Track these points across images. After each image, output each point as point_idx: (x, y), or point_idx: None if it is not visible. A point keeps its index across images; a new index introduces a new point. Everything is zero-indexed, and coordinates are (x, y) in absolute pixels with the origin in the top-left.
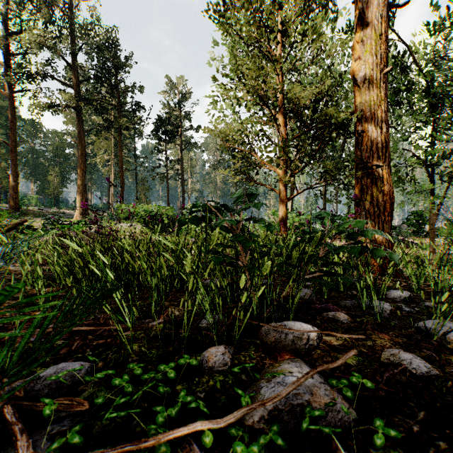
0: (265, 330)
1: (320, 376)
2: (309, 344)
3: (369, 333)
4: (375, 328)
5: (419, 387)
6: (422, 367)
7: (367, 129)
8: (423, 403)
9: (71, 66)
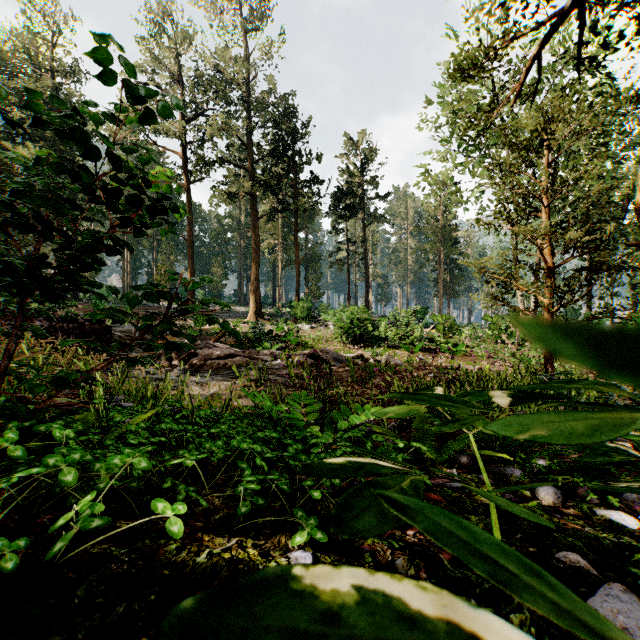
0: None
1: None
2: None
3: None
4: None
5: None
6: None
7: None
8: None
9: (245, 145)
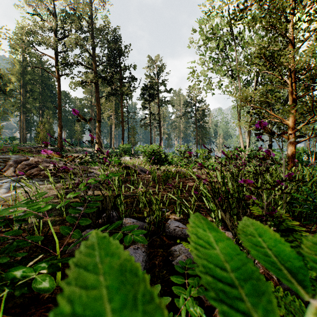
0: None
1: None
2: None
3: None
4: None
5: None
6: None
7: None
8: None
9: (92, 56)
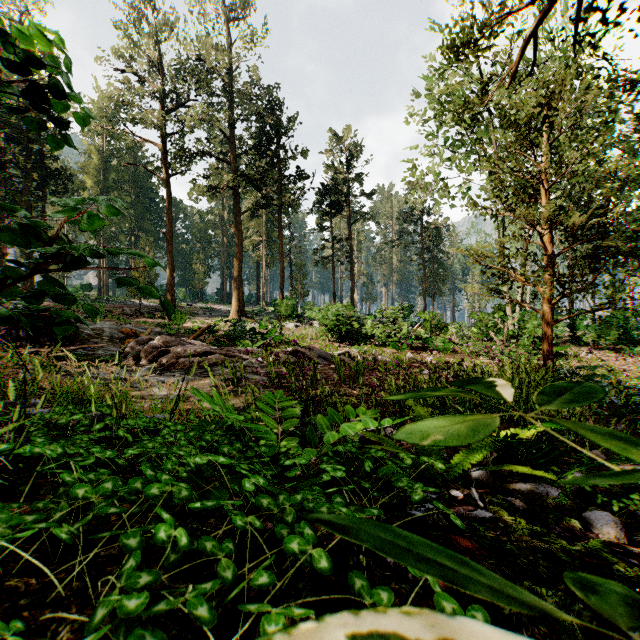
0: None
1: None
2: None
3: None
4: None
5: None
6: None
7: None
8: None
9: (227, 138)
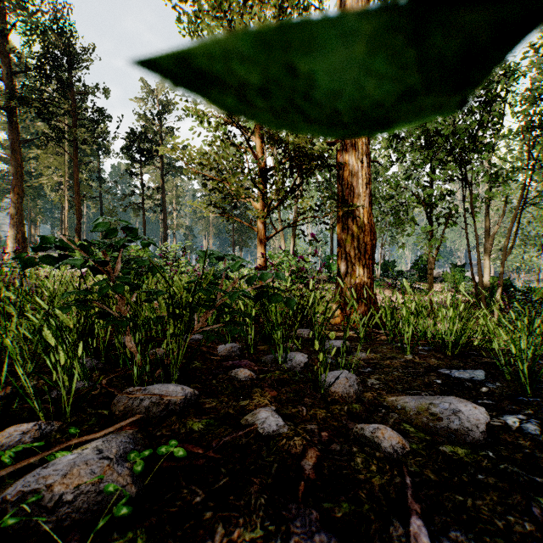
0: (118, 397)
1: (136, 449)
2: (169, 410)
3: (255, 391)
4: (273, 384)
5: (251, 449)
6: (274, 425)
7: (348, 163)
8: (238, 467)
9: None
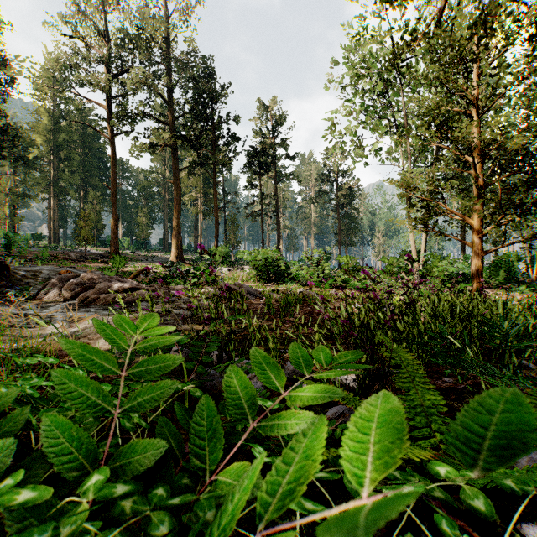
0: None
1: None
2: None
3: None
4: None
5: None
6: None
7: None
8: None
9: (166, 102)
